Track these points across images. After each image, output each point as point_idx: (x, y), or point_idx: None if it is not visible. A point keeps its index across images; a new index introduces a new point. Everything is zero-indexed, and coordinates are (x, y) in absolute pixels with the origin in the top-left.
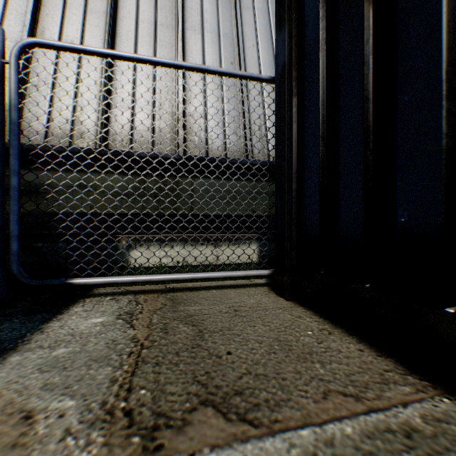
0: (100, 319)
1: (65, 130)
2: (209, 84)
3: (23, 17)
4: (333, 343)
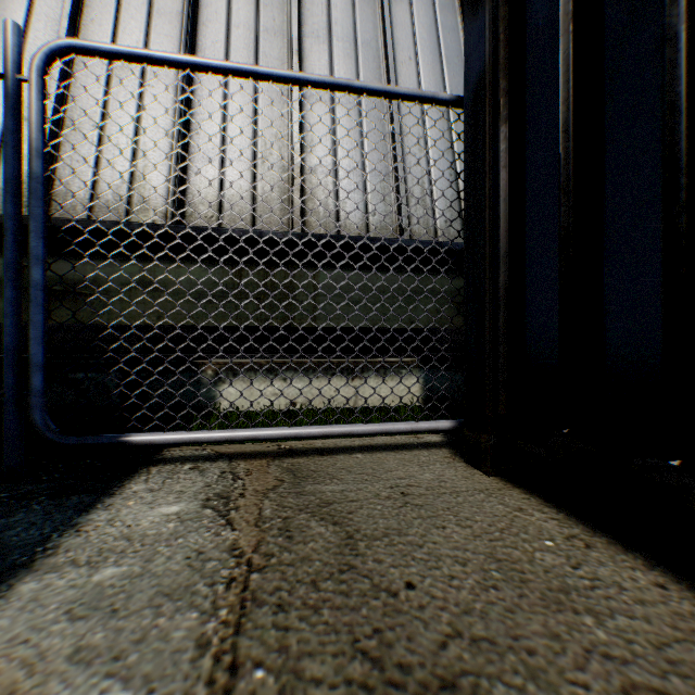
0: (175, 507)
1: (119, 196)
2: (341, 121)
3: (57, 25)
4: (602, 569)
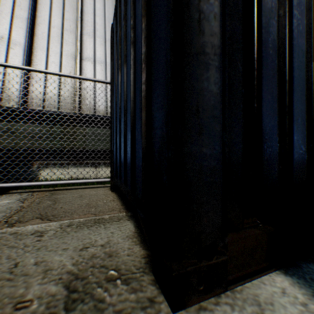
0: (8, 201)
1: None
2: (98, 70)
3: None
4: (109, 203)
